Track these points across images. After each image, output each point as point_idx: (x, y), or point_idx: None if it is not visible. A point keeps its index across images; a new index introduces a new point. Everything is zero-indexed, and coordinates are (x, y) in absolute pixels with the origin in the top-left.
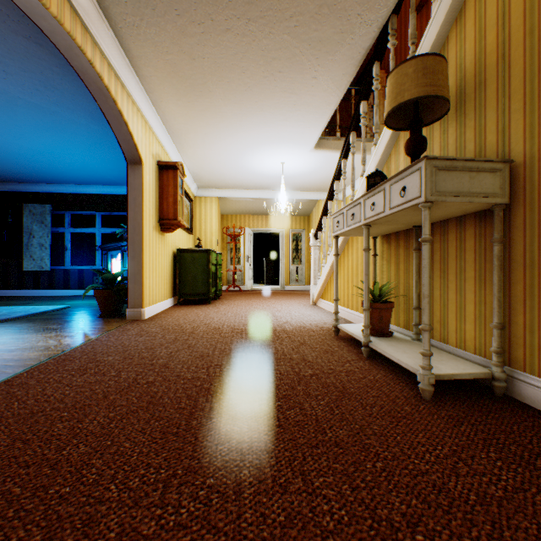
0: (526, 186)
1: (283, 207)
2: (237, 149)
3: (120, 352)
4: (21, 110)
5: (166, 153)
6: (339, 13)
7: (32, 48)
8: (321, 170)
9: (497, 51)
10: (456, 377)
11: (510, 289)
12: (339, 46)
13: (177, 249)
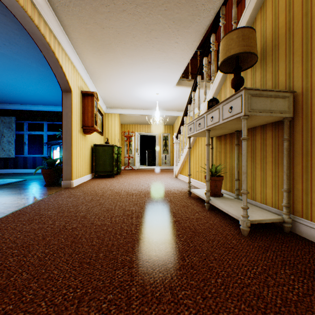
0: (303, 106)
1: (158, 120)
2: (130, 84)
3: (56, 208)
4: None
5: (87, 86)
6: (191, 3)
7: None
8: (180, 98)
9: (285, 26)
10: (262, 221)
11: (293, 168)
12: (191, 23)
13: (94, 144)
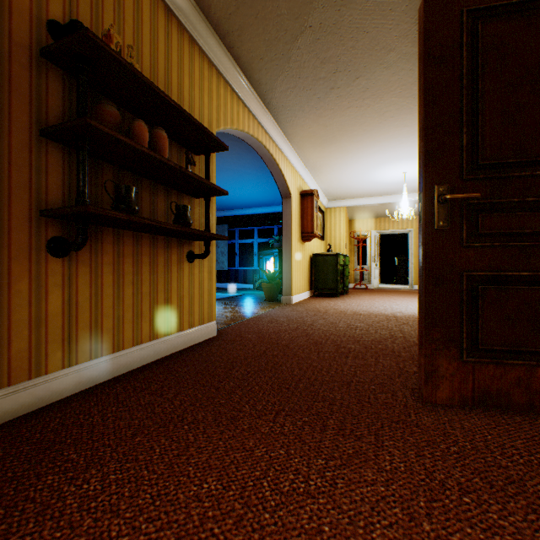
0: None
1: (405, 213)
2: (360, 169)
3: (285, 317)
4: (223, 173)
5: (305, 182)
6: None
7: (236, 144)
8: None
9: None
10: None
11: None
12: None
13: (313, 254)
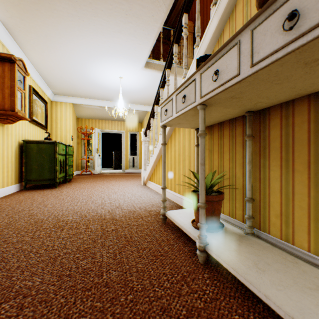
0: None
1: (121, 111)
2: (80, 58)
3: None
4: None
5: (7, 50)
6: None
7: None
8: (150, 87)
9: None
10: None
11: None
12: None
13: (24, 140)
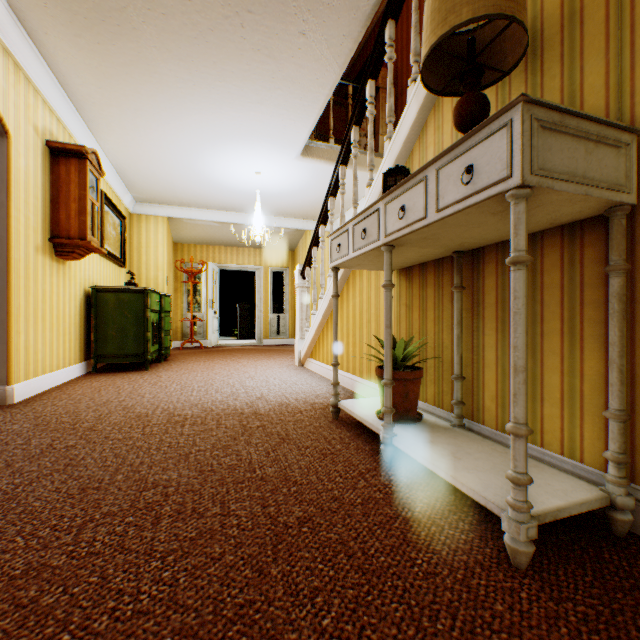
0: None
1: (259, 233)
2: (190, 143)
3: None
4: None
5: (70, 134)
6: None
7: None
8: (310, 188)
9: None
10: (562, 514)
11: (634, 351)
12: None
13: (93, 287)
